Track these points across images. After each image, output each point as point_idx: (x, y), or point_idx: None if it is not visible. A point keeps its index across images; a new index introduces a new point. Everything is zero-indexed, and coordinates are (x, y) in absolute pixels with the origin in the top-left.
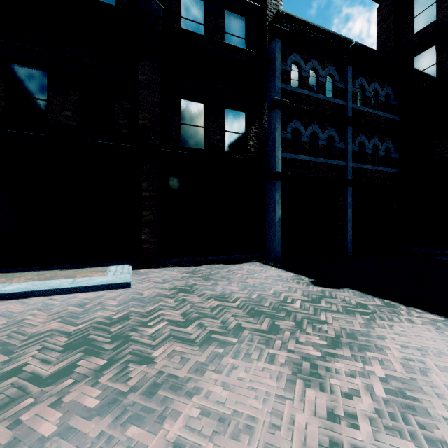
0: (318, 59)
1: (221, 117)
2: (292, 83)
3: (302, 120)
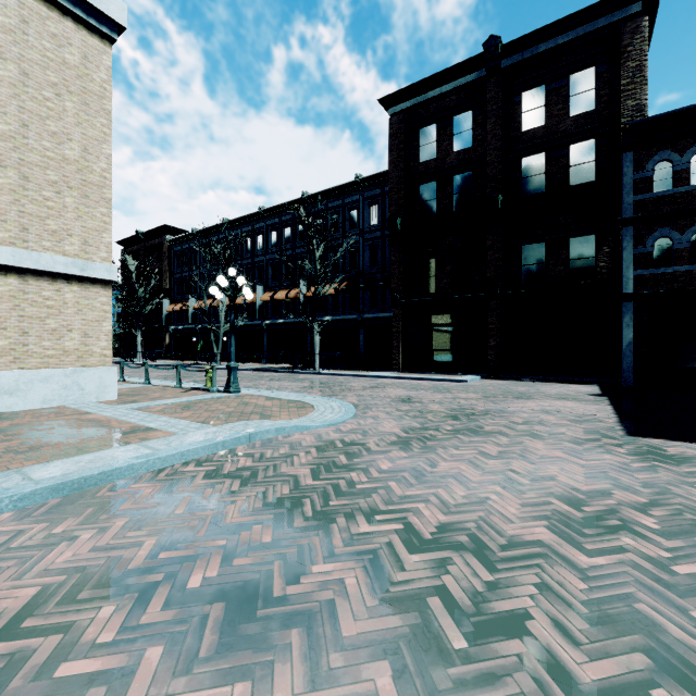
0: None
1: (563, 250)
2: (659, 185)
3: (674, 224)
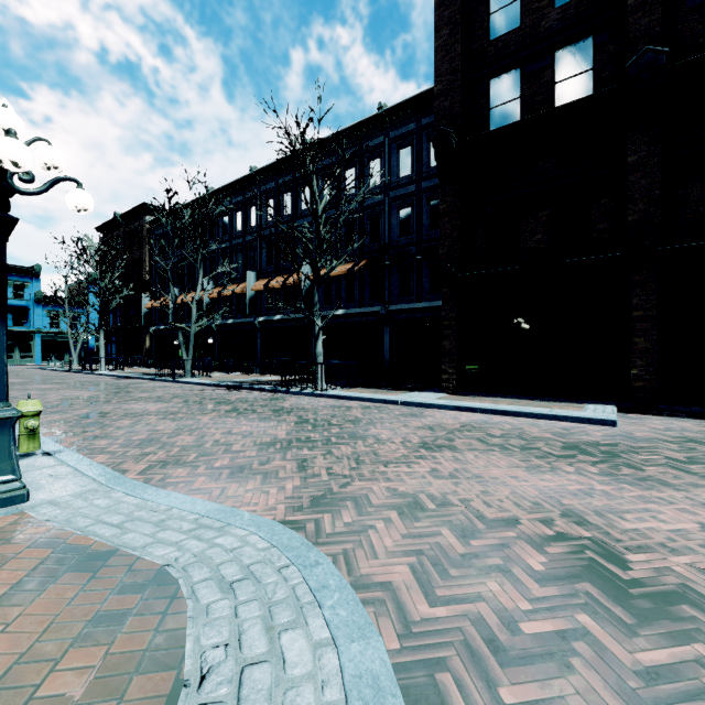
0: None
1: None
2: None
3: None
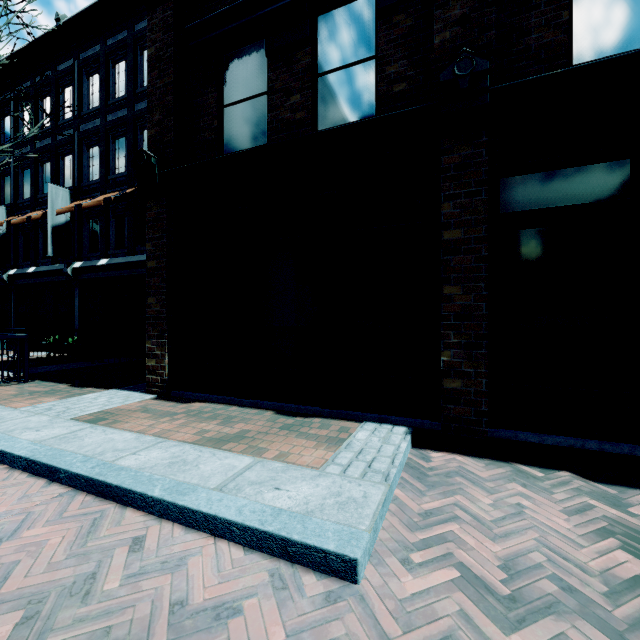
0: None
1: None
2: None
3: None
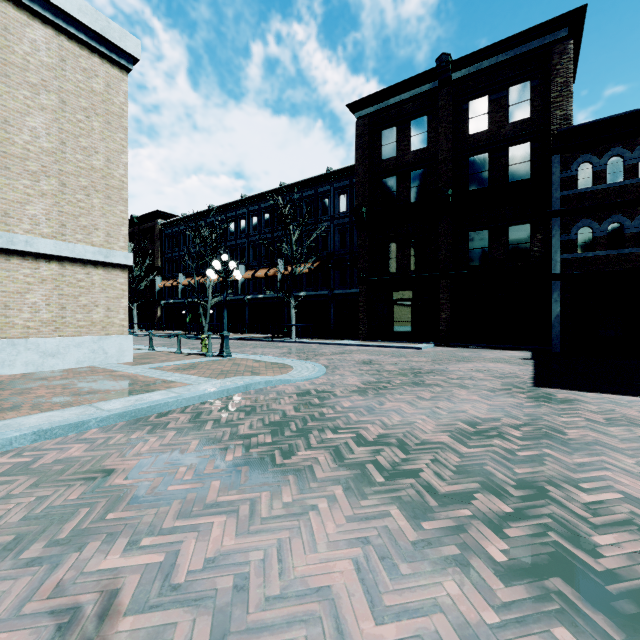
0: (623, 142)
1: (503, 236)
2: (582, 183)
3: (594, 216)
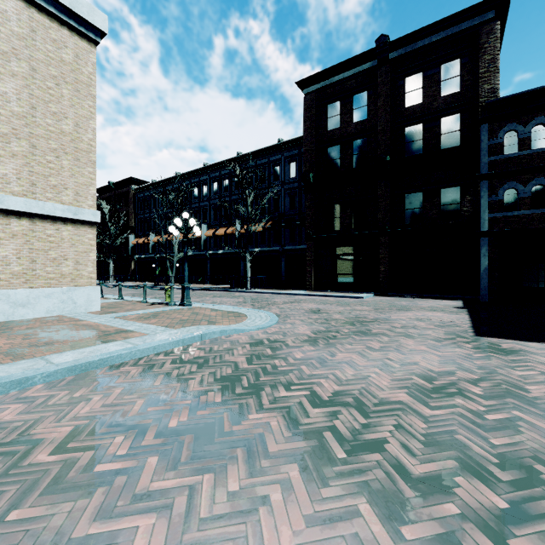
0: None
1: (436, 198)
2: (508, 149)
3: (519, 178)
